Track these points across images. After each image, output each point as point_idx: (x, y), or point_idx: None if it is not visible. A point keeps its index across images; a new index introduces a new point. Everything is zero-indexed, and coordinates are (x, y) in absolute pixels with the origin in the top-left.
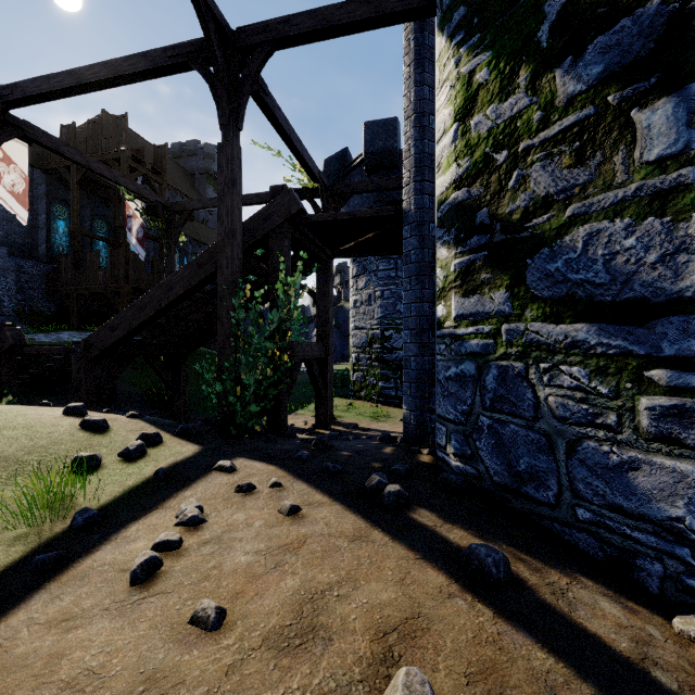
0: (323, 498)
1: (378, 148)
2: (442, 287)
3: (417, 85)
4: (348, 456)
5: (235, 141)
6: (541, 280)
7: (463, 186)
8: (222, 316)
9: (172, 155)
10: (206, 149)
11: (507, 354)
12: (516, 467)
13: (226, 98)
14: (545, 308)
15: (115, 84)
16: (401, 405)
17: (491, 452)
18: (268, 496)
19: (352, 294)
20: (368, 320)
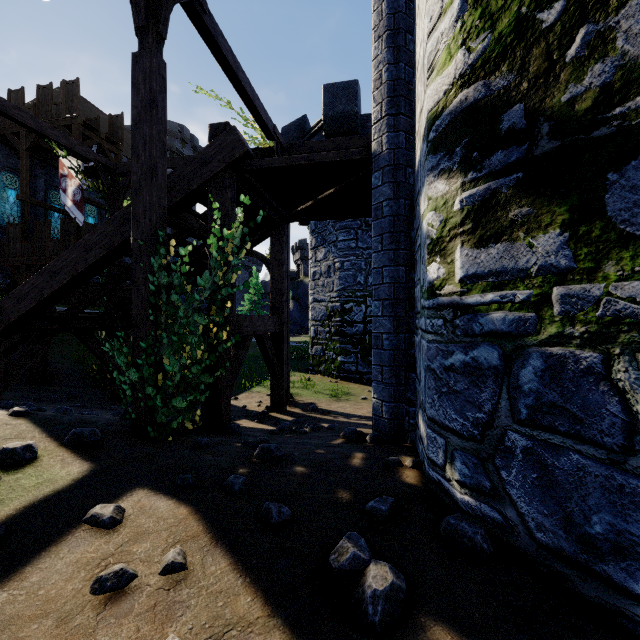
0: (251, 607)
1: (338, 112)
2: (437, 236)
3: None
4: (302, 477)
5: (154, 50)
6: None
7: (476, 78)
8: (137, 281)
9: None
10: (169, 126)
11: (564, 336)
12: (583, 526)
13: None
14: None
15: None
16: (361, 380)
17: (530, 491)
18: (149, 606)
19: (311, 266)
20: (327, 293)
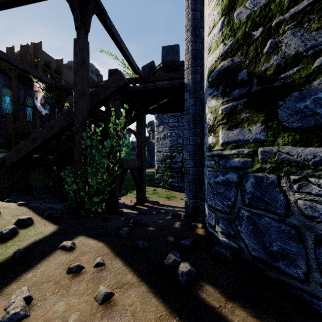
0: (132, 278)
1: (169, 59)
2: (212, 124)
3: (193, 11)
4: (152, 231)
5: (84, 37)
6: (291, 115)
7: (228, 57)
8: (76, 143)
9: (68, 67)
10: None
11: (262, 168)
12: (270, 247)
13: (78, 10)
14: (295, 136)
15: (14, 5)
16: (180, 190)
17: (249, 234)
18: (91, 278)
19: (156, 134)
20: (164, 148)
